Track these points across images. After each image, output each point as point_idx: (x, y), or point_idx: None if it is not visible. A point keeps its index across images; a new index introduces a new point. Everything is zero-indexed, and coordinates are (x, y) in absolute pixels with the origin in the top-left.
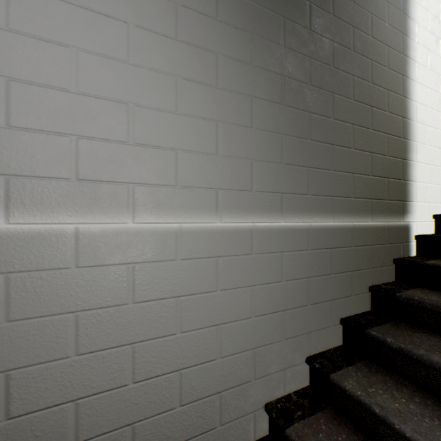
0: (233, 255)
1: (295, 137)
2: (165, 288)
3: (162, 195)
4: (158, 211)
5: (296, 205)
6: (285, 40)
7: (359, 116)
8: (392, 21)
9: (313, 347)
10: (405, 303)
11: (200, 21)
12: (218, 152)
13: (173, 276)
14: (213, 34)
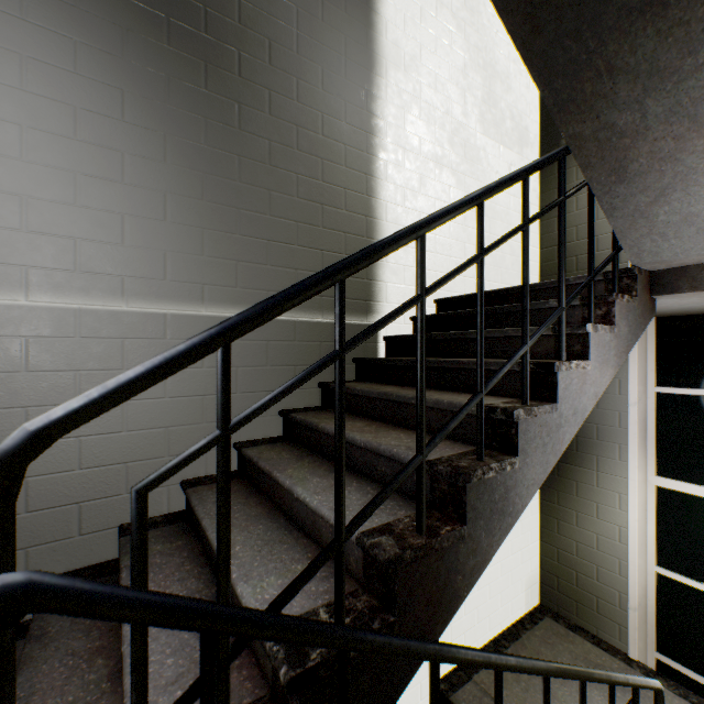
0: (143, 339)
1: (220, 232)
2: (62, 361)
3: (59, 278)
4: (55, 293)
5: (222, 297)
6: (208, 140)
7: (306, 214)
8: (352, 120)
9: (244, 434)
10: None
11: (103, 123)
12: (124, 242)
13: (72, 352)
14: (119, 134)
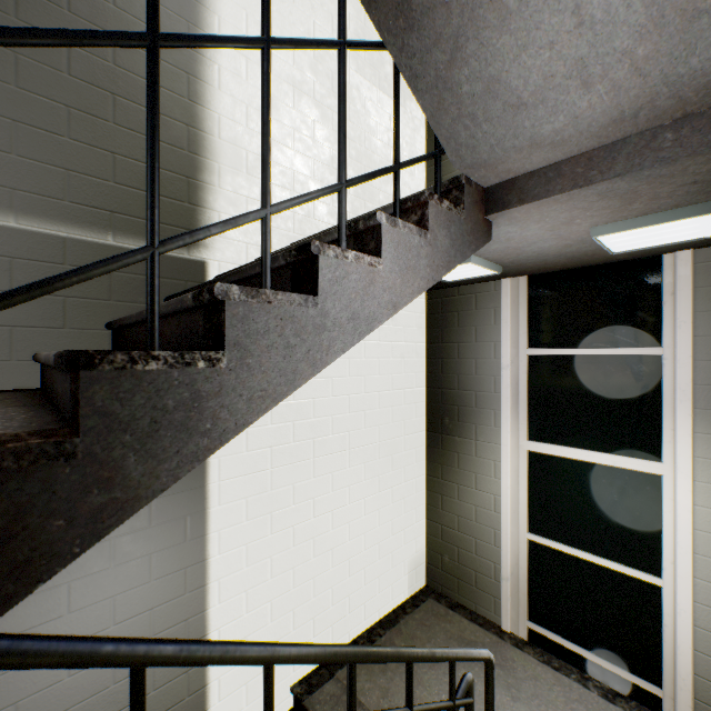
0: None
1: None
2: None
3: None
4: None
5: None
6: None
7: (85, 100)
8: (165, 0)
9: None
10: (121, 330)
11: None
12: None
13: None
14: None
